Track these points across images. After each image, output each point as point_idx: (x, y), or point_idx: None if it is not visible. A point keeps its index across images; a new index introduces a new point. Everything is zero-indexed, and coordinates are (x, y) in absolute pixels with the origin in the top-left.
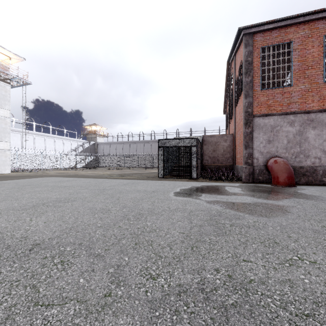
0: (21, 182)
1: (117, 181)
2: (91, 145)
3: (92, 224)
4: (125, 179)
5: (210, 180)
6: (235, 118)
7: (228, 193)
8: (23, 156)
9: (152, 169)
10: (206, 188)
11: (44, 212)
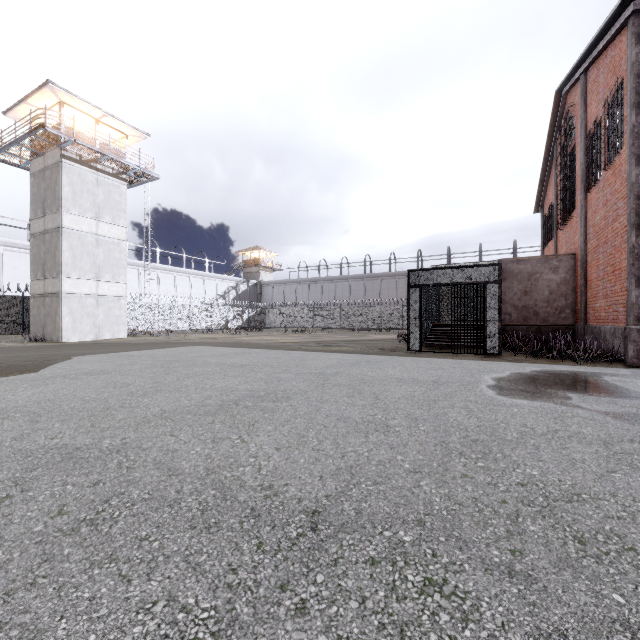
0: (158, 354)
1: (330, 356)
2: (251, 288)
3: (388, 462)
4: (340, 352)
5: (533, 357)
6: (585, 218)
7: (634, 393)
8: (144, 307)
9: (371, 333)
10: (556, 379)
11: (253, 423)
